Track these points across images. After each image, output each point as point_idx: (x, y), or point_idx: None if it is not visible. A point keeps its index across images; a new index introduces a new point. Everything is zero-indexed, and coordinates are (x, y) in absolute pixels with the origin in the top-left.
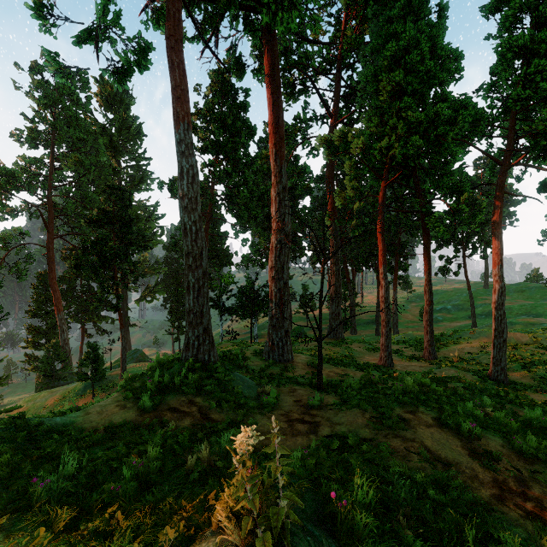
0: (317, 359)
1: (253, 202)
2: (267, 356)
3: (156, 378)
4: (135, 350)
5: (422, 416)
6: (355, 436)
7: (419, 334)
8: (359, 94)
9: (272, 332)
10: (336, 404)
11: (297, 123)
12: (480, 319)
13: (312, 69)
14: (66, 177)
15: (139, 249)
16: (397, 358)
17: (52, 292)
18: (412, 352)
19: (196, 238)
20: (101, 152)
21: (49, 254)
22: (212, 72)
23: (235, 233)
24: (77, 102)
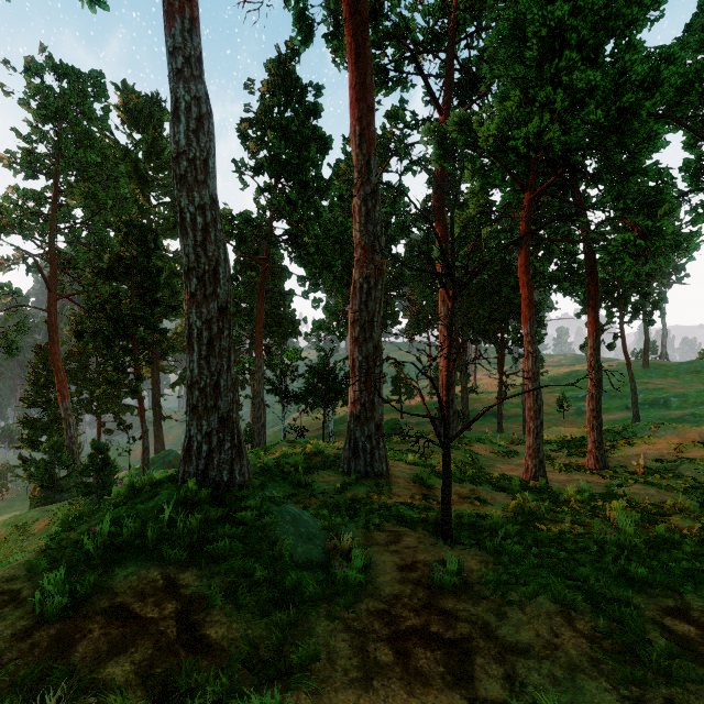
0: (427, 470)
1: (327, 246)
2: (346, 467)
3: (106, 524)
4: (167, 452)
5: None
6: None
7: (569, 431)
8: (486, 67)
9: (354, 426)
10: (491, 580)
11: (390, 122)
12: (642, 410)
13: (412, 43)
14: (75, 217)
15: (168, 311)
16: (546, 467)
17: (54, 372)
18: (565, 458)
19: (204, 239)
20: (121, 182)
21: (51, 320)
22: (270, 61)
23: (303, 292)
24: (89, 115)
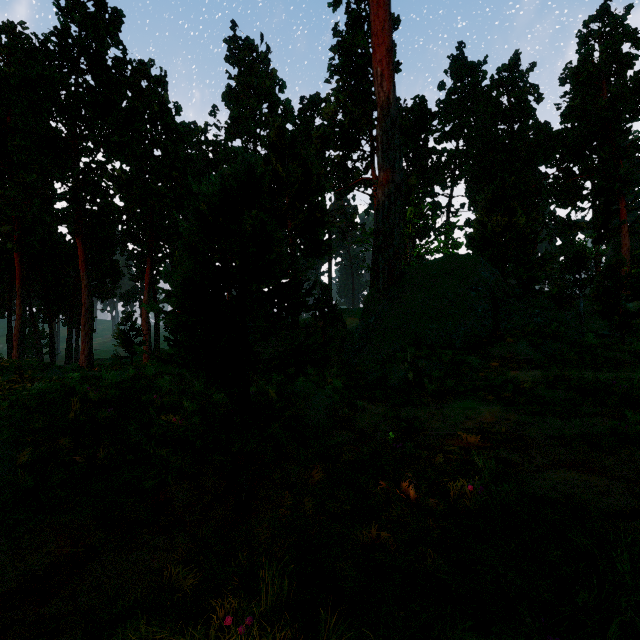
0: None
1: None
2: None
3: None
4: None
5: None
6: None
7: None
8: None
9: None
10: None
11: None
12: None
13: None
14: None
15: None
16: None
17: None
18: None
19: None
20: None
21: None
22: None
23: None
24: None
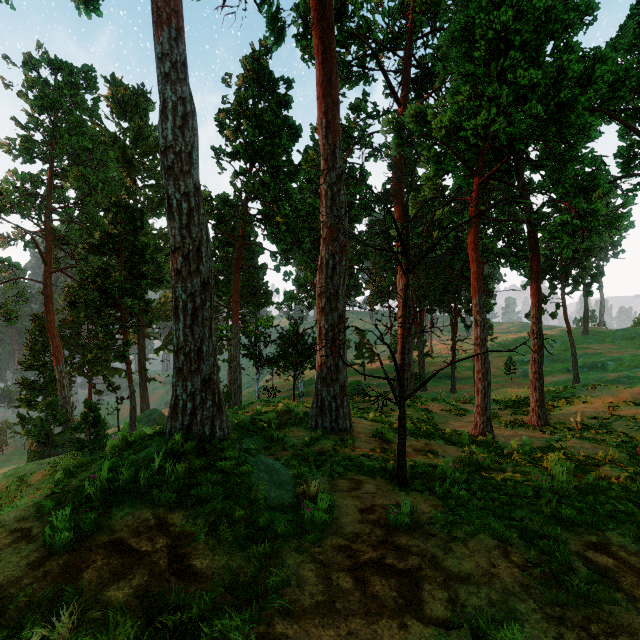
0: (386, 426)
1: (297, 224)
2: (313, 423)
3: (104, 471)
4: (152, 411)
5: (631, 560)
6: (520, 635)
7: (515, 391)
8: (440, 64)
9: (321, 387)
10: (440, 520)
11: (353, 113)
12: (582, 372)
13: (374, 42)
14: (69, 198)
15: (153, 283)
16: (494, 424)
17: (50, 339)
18: (511, 415)
19: (188, 222)
20: (110, 166)
21: (47, 291)
22: (245, 58)
23: (275, 266)
24: (81, 106)
